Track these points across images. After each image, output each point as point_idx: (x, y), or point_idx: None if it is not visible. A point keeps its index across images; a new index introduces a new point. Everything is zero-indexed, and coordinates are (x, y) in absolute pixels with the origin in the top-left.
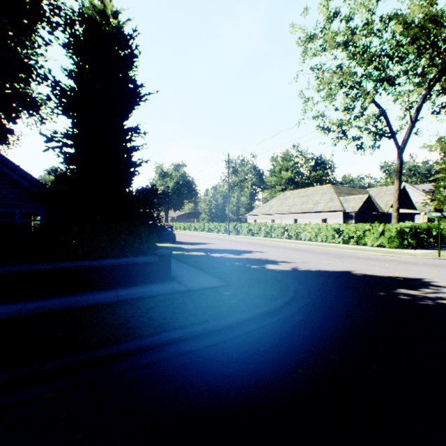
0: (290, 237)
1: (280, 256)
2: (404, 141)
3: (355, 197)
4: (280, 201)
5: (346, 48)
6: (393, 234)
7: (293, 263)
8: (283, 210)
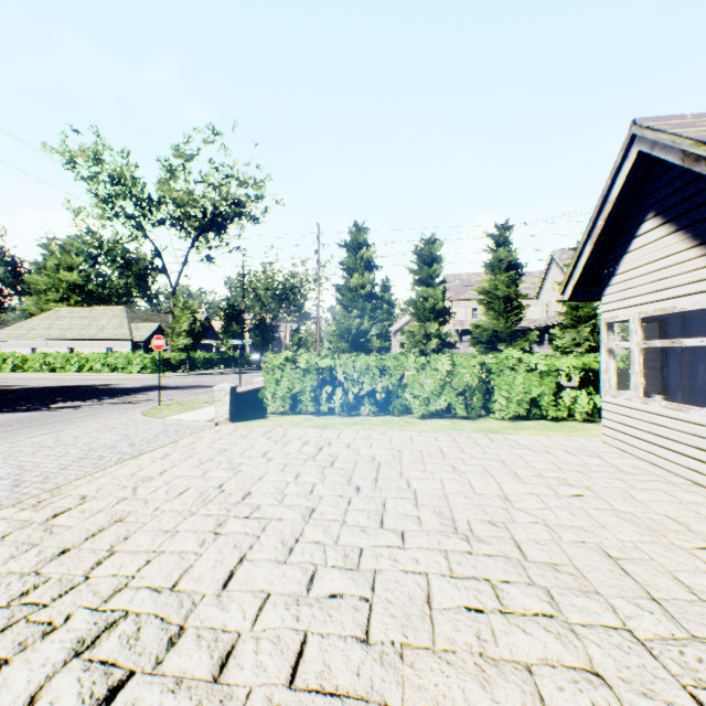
0: (55, 370)
1: (22, 383)
2: (177, 282)
3: (148, 325)
4: (50, 321)
5: (117, 186)
6: (149, 362)
7: (32, 385)
8: (53, 335)
